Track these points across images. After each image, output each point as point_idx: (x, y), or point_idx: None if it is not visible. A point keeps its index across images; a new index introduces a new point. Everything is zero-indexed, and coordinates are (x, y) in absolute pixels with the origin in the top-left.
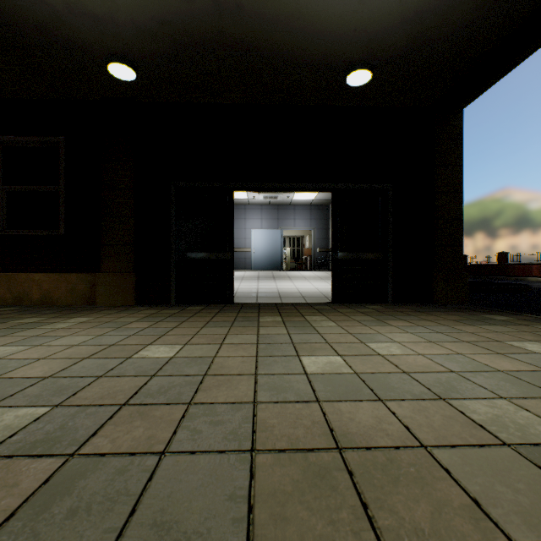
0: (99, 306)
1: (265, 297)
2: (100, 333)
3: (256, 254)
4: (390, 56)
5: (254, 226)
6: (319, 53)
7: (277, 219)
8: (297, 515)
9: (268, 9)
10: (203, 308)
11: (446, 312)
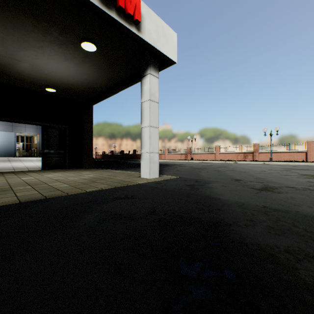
0: None
1: (4, 170)
2: None
3: None
4: (62, 88)
5: None
6: (33, 80)
7: (12, 126)
8: (17, 184)
9: (9, 66)
10: None
11: (82, 169)
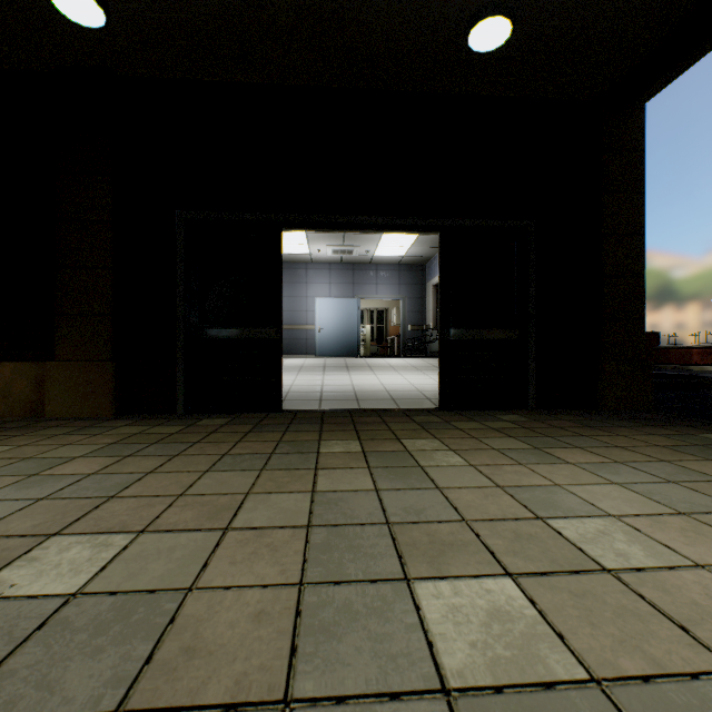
0: (49, 418)
1: (332, 400)
2: None
3: (322, 334)
4: None
5: (320, 293)
6: None
7: (352, 284)
8: None
9: None
10: (227, 421)
11: (636, 428)
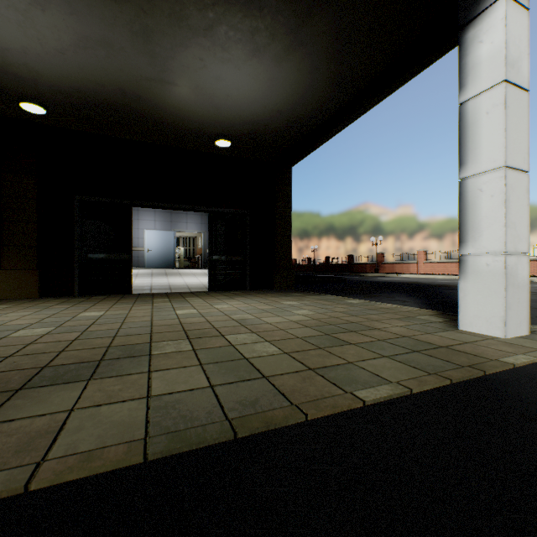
0: (1, 299)
1: (158, 289)
2: (36, 310)
3: (150, 253)
4: (241, 136)
5: (148, 227)
6: (196, 126)
7: (171, 222)
8: (165, 330)
9: (160, 102)
10: (106, 297)
11: (274, 293)
